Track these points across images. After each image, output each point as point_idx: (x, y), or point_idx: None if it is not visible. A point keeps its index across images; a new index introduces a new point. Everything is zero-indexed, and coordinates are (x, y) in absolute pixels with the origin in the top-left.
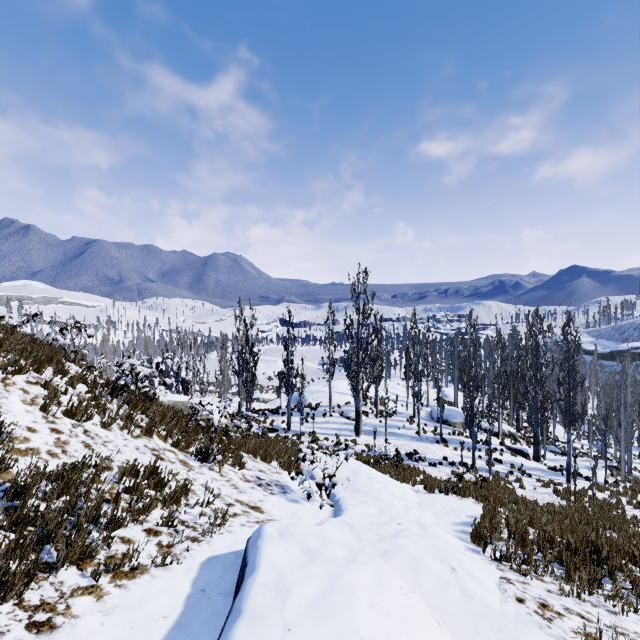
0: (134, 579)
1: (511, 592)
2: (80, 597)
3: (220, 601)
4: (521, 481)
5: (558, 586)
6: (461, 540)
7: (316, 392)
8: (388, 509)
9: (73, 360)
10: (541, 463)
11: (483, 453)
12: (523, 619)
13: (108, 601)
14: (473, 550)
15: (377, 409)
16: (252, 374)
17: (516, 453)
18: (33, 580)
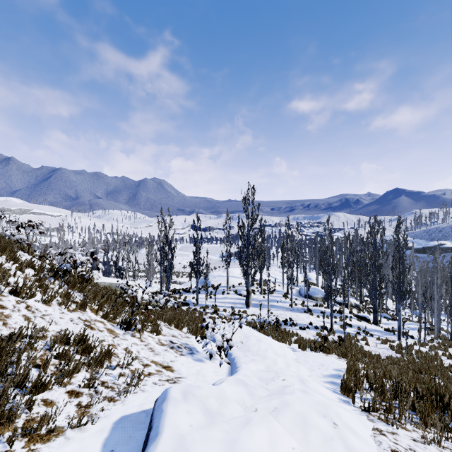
0: (48, 442)
1: (386, 444)
2: None
3: None
4: (366, 339)
5: (419, 434)
6: (333, 392)
7: (217, 276)
8: (273, 365)
9: (28, 251)
10: (379, 326)
11: (338, 319)
12: None
13: None
14: (344, 401)
15: (261, 288)
16: (170, 263)
17: (361, 319)
18: None
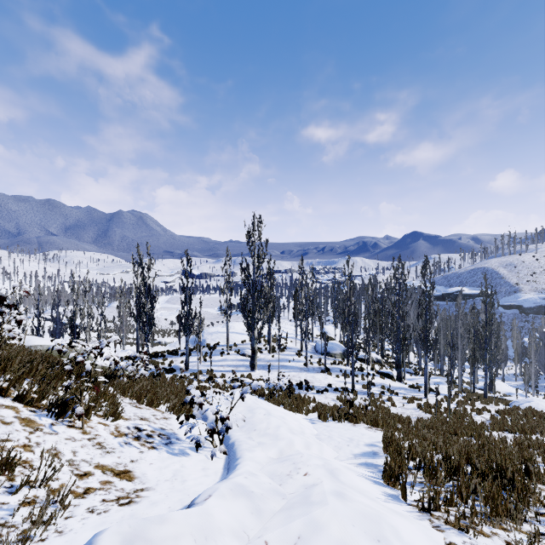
0: None
1: None
2: None
3: None
4: (392, 400)
5: (502, 538)
6: (375, 483)
7: (215, 333)
8: (288, 449)
9: None
10: (403, 383)
11: (359, 378)
12: None
13: None
14: (392, 497)
15: (270, 345)
16: (149, 317)
17: (384, 376)
18: None
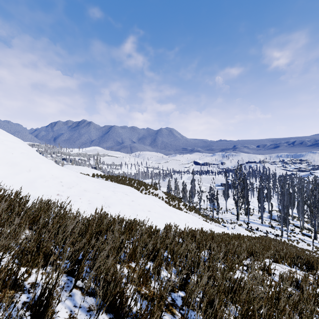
0: None
1: None
2: None
3: None
4: (299, 242)
5: None
6: None
7: (220, 203)
8: None
9: None
10: (317, 240)
11: (288, 233)
12: None
13: None
14: None
15: (245, 212)
16: (200, 197)
17: (305, 235)
18: None
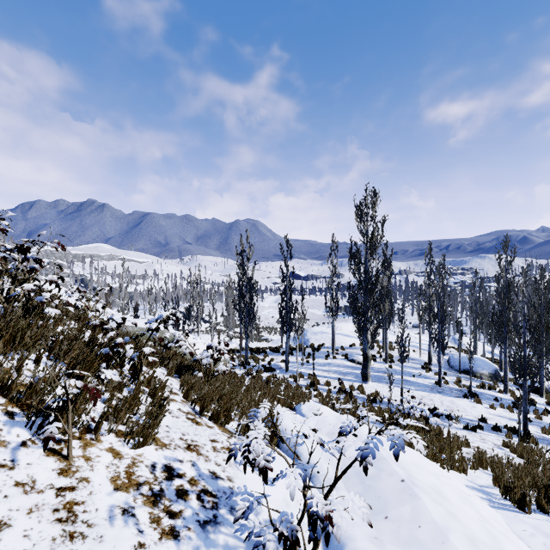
0: None
1: None
2: None
3: None
4: None
5: None
6: None
7: (319, 333)
8: None
9: None
10: None
11: (531, 415)
12: None
13: None
14: None
15: (386, 353)
16: (248, 309)
17: None
18: None
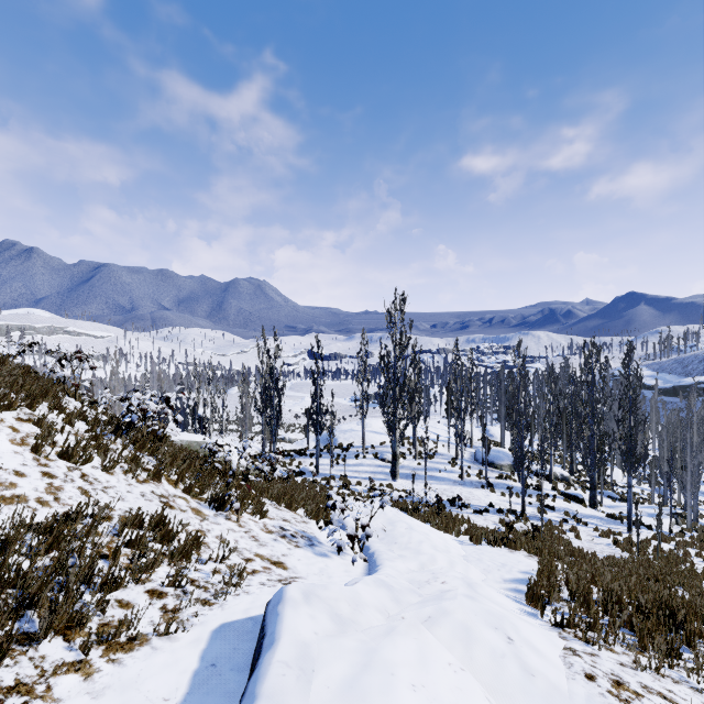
0: (131, 652)
1: (579, 667)
2: (64, 675)
3: (233, 679)
4: (577, 530)
5: (631, 658)
6: (515, 601)
7: (348, 431)
8: (430, 564)
9: (74, 395)
10: (598, 510)
11: (534, 499)
12: (596, 702)
13: (98, 680)
14: (530, 613)
15: (415, 450)
16: (276, 411)
17: (570, 499)
18: (6, 656)
